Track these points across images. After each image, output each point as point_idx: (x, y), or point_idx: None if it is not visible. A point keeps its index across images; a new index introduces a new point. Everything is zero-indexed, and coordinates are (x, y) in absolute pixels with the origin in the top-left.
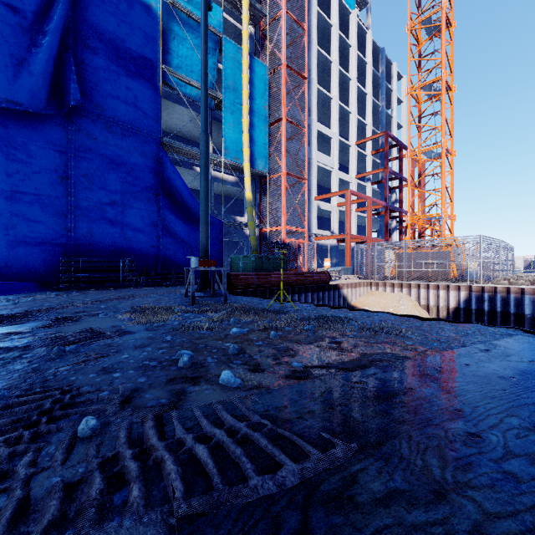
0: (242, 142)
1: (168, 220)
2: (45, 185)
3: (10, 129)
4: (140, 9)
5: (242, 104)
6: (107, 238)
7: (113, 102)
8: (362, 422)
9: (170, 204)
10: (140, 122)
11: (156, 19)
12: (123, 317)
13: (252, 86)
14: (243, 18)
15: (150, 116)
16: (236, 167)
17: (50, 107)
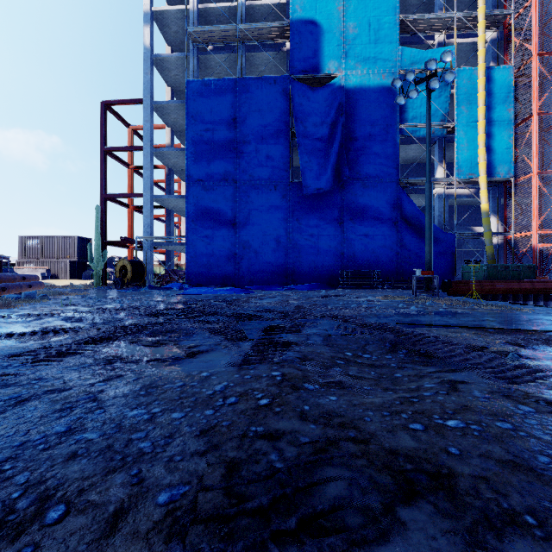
0: (477, 157)
1: (404, 240)
2: (332, 229)
3: (317, 202)
4: (384, 94)
5: (477, 121)
6: (363, 257)
7: (366, 167)
8: (442, 313)
9: (406, 227)
10: (383, 174)
11: (395, 94)
12: (378, 298)
13: (491, 97)
14: (478, 40)
15: (390, 167)
16: (471, 181)
17: (334, 184)
